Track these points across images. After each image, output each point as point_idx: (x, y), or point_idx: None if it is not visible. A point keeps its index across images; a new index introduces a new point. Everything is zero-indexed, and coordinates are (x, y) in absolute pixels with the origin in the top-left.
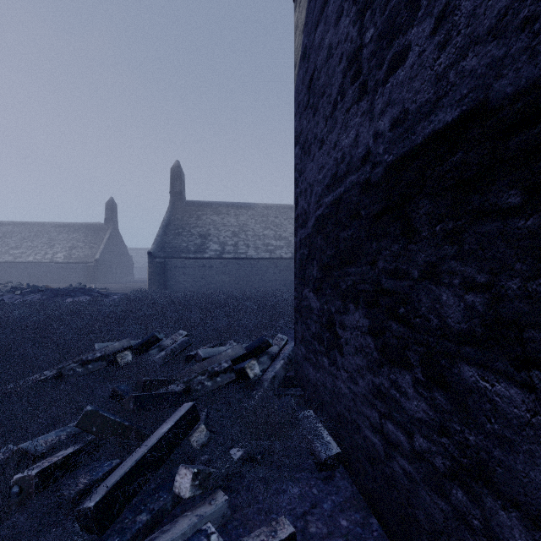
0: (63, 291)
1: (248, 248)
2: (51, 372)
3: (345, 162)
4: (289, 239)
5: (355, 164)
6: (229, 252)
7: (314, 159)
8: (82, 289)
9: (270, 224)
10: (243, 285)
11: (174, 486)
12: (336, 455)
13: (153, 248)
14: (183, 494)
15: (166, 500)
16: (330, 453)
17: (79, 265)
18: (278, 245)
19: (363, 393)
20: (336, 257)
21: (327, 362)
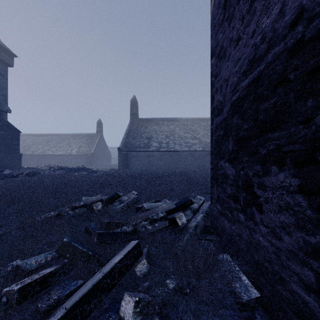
0: (74, 169)
1: (175, 145)
2: (54, 213)
3: (266, 41)
4: (201, 139)
5: (280, 34)
6: (164, 147)
7: (230, 57)
8: (83, 168)
9: (188, 130)
10: (172, 167)
11: (120, 310)
12: (256, 299)
13: (120, 146)
14: (126, 318)
15: (114, 319)
16: (250, 296)
17: (83, 156)
18: (194, 143)
19: (290, 249)
20: (255, 128)
21: (243, 217)
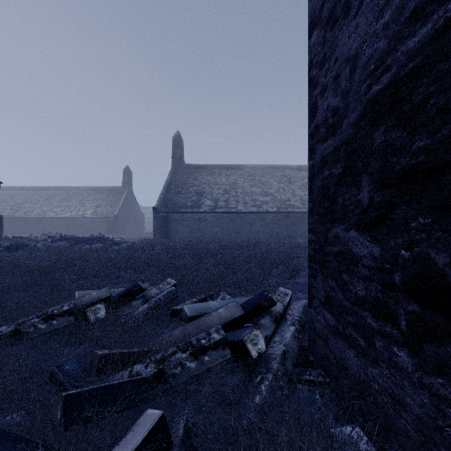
0: (83, 239)
1: (237, 204)
2: (8, 328)
3: None
4: (274, 195)
5: None
6: (221, 207)
7: (363, 5)
8: (98, 238)
9: (257, 182)
10: (233, 236)
11: None
12: None
13: (157, 204)
14: None
15: None
16: None
17: (103, 220)
18: (264, 200)
19: None
20: None
21: (409, 359)
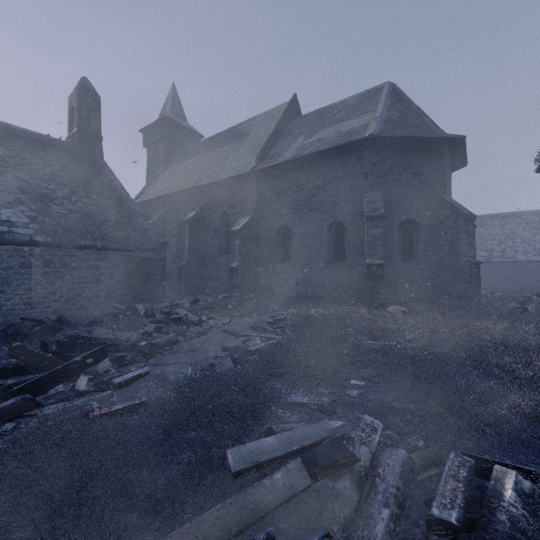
0: None
1: (515, 254)
2: None
3: None
4: None
5: None
6: (496, 257)
7: None
8: None
9: None
10: (510, 283)
11: None
12: None
13: None
14: None
15: None
16: None
17: None
18: None
19: None
20: None
21: None
